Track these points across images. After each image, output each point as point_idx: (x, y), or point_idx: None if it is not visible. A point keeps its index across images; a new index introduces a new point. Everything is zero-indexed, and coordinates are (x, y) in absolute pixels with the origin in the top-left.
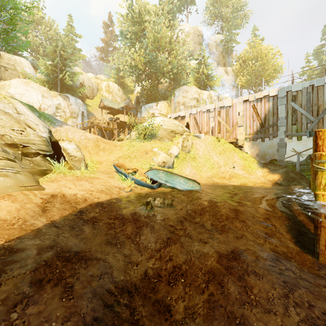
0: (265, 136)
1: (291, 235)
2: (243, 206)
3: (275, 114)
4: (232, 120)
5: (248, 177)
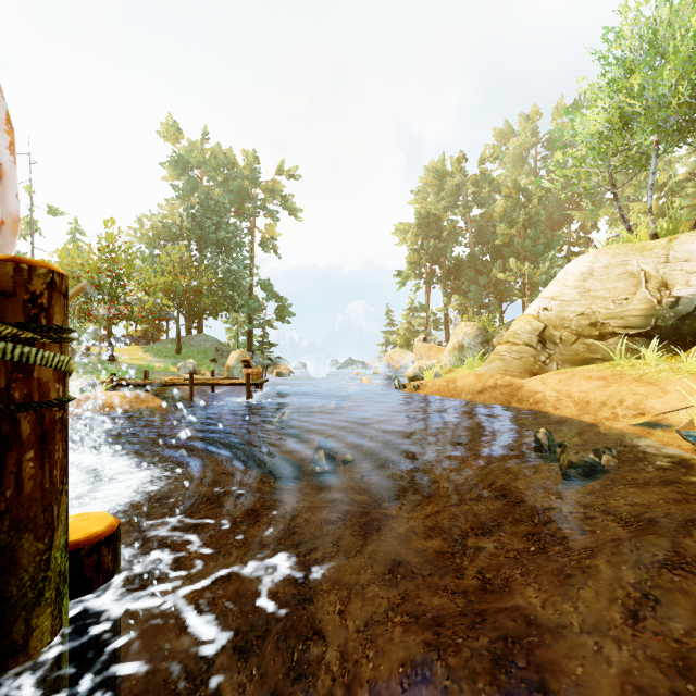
0: None
1: None
2: None
3: None
4: None
5: None
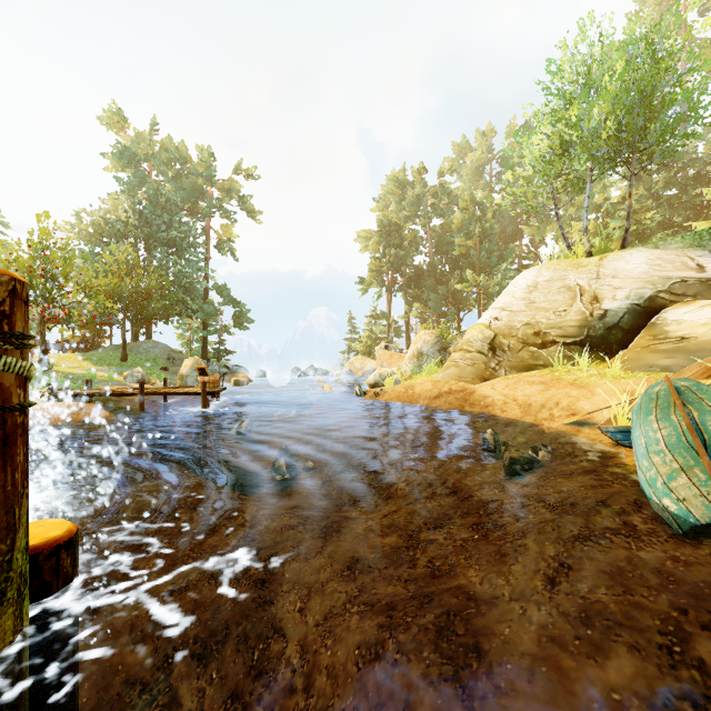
0: None
1: None
2: None
3: None
4: None
5: None
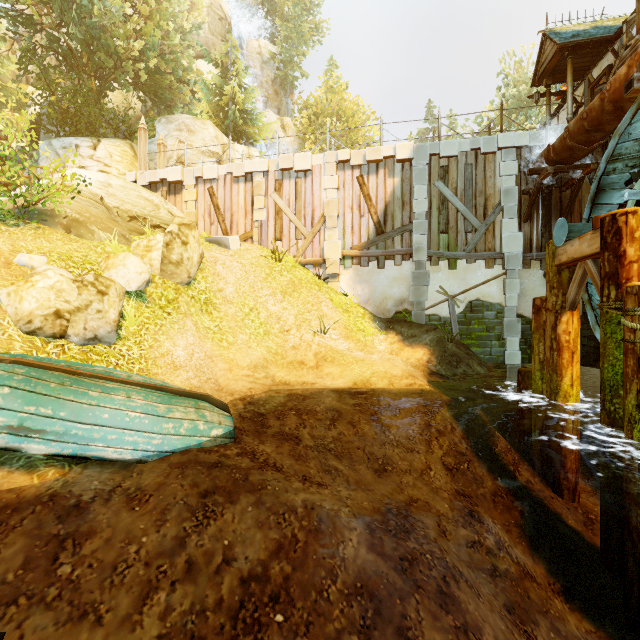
0: (387, 254)
1: (545, 565)
2: (387, 475)
3: (407, 205)
4: (312, 208)
5: (368, 359)
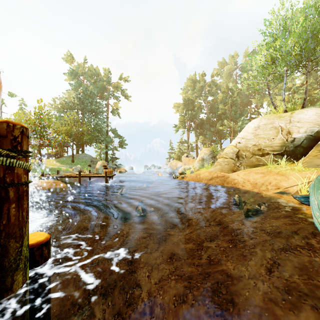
0: None
1: None
2: None
3: None
4: None
5: None
